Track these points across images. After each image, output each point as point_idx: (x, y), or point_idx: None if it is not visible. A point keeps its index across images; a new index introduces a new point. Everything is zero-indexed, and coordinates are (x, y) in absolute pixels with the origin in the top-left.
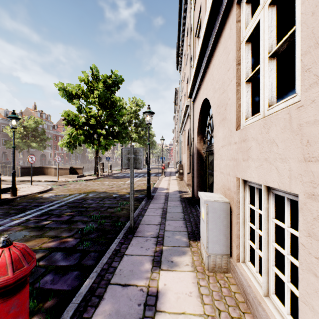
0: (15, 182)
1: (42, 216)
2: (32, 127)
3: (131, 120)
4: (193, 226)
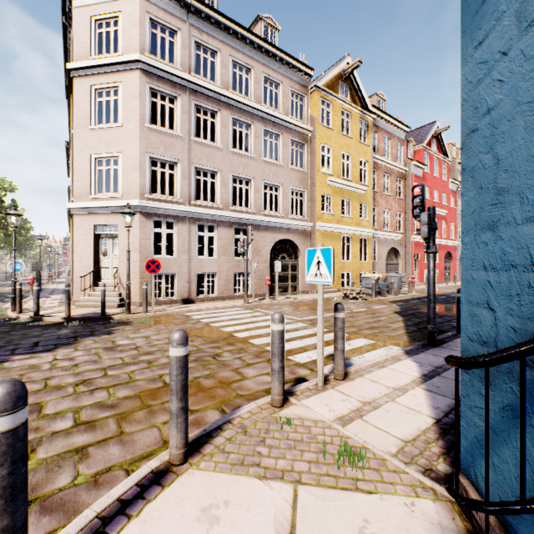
0: None
1: None
2: None
3: None
4: None
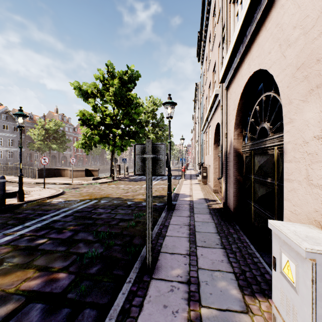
0: (22, 186)
1: (40, 230)
2: (53, 130)
3: (149, 120)
4: (240, 260)
